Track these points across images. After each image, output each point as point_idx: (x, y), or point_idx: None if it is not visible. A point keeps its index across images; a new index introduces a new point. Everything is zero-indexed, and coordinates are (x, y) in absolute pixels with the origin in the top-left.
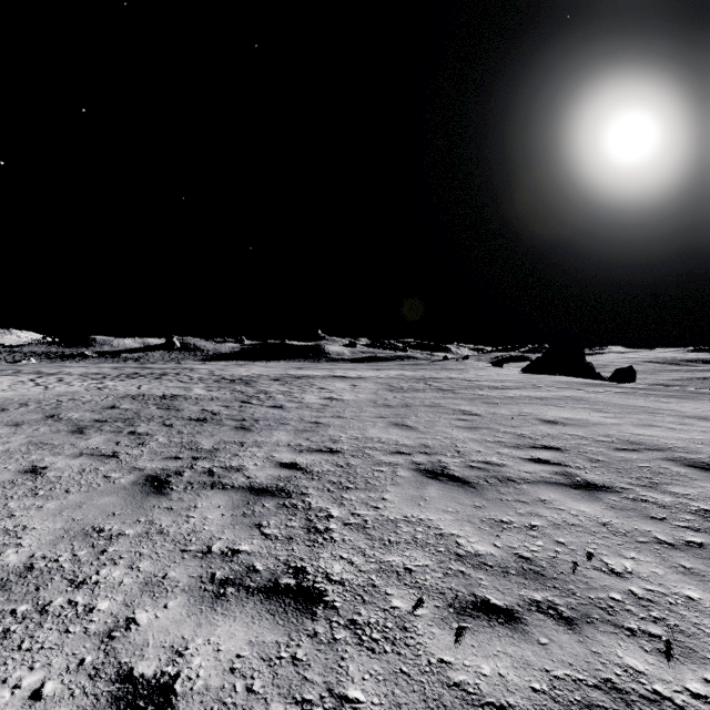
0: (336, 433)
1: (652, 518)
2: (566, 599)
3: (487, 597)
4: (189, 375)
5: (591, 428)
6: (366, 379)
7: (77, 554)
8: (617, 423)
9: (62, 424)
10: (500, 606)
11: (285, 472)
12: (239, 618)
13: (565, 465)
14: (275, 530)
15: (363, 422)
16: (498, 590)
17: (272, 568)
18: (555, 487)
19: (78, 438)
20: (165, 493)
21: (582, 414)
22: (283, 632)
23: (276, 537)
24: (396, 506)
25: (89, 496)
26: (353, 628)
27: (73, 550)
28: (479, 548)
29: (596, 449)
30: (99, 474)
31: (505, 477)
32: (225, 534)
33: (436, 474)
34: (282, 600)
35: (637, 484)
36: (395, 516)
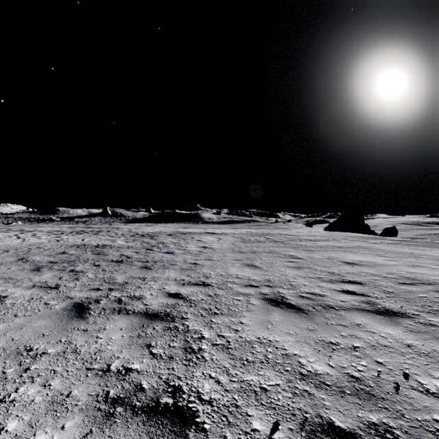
0: (208, 271)
1: None
2: (398, 421)
3: (331, 419)
4: (115, 232)
5: (379, 268)
6: (227, 235)
7: (6, 371)
8: (395, 264)
9: (27, 264)
10: (344, 429)
11: (171, 300)
12: None
13: (367, 295)
14: (160, 350)
15: (225, 263)
16: (339, 411)
17: (155, 387)
18: (364, 313)
19: (34, 275)
20: (85, 317)
21: (370, 258)
22: None
23: (161, 356)
24: (251, 329)
25: (30, 319)
26: None
27: (4, 368)
28: (317, 368)
29: (386, 283)
30: (42, 301)
31: (327, 305)
32: (123, 353)
33: (278, 302)
34: (160, 421)
35: (423, 311)
36: (250, 338)
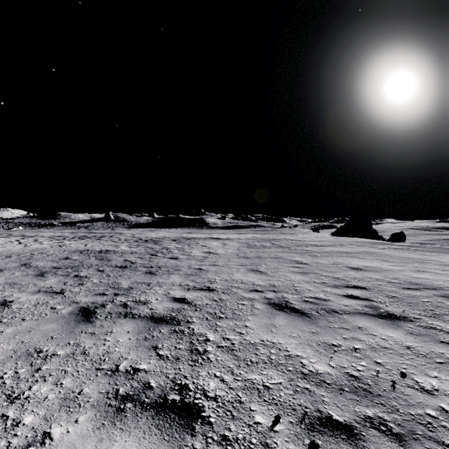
0: (212, 276)
1: (442, 342)
2: (392, 415)
3: (330, 413)
4: (118, 237)
5: (384, 273)
6: (232, 240)
7: (18, 371)
8: (400, 269)
9: (31, 270)
10: (341, 422)
11: (177, 305)
12: (133, 433)
13: (371, 300)
14: (167, 352)
15: (230, 268)
16: (338, 407)
17: (162, 385)
18: (367, 317)
19: (39, 280)
20: (92, 321)
21: (376, 263)
22: (167, 448)
23: (167, 357)
24: (255, 332)
25: (37, 323)
26: (224, 444)
27: (16, 368)
28: (319, 368)
29: (390, 288)
30: (48, 306)
31: (330, 309)
32: (130, 354)
33: (282, 306)
34: (168, 416)
35: (424, 314)
36: (254, 340)
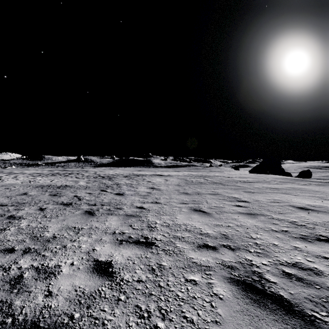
0: (153, 218)
1: None
2: None
3: None
4: (83, 174)
5: None
6: (172, 176)
7: None
8: None
9: None
10: None
11: (93, 281)
12: None
13: None
14: None
15: (172, 207)
16: None
17: None
18: None
19: None
20: None
21: (317, 201)
22: None
23: None
24: None
25: None
26: None
27: None
28: None
29: None
30: None
31: None
32: None
33: (258, 292)
34: None
35: None
36: None
